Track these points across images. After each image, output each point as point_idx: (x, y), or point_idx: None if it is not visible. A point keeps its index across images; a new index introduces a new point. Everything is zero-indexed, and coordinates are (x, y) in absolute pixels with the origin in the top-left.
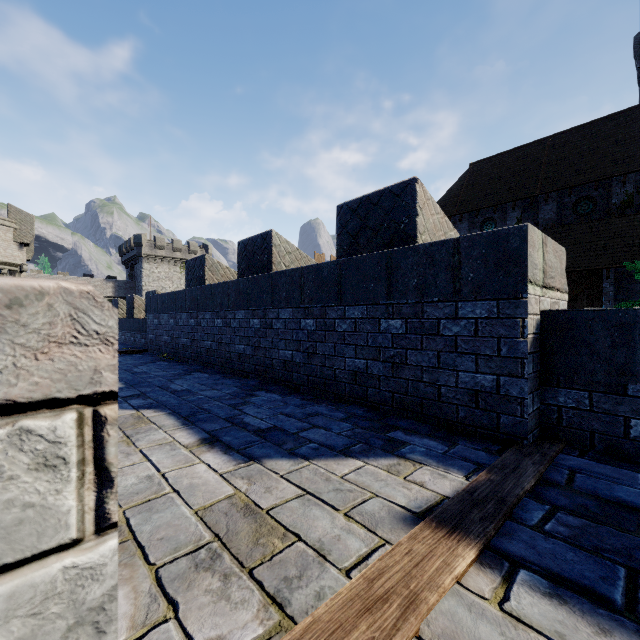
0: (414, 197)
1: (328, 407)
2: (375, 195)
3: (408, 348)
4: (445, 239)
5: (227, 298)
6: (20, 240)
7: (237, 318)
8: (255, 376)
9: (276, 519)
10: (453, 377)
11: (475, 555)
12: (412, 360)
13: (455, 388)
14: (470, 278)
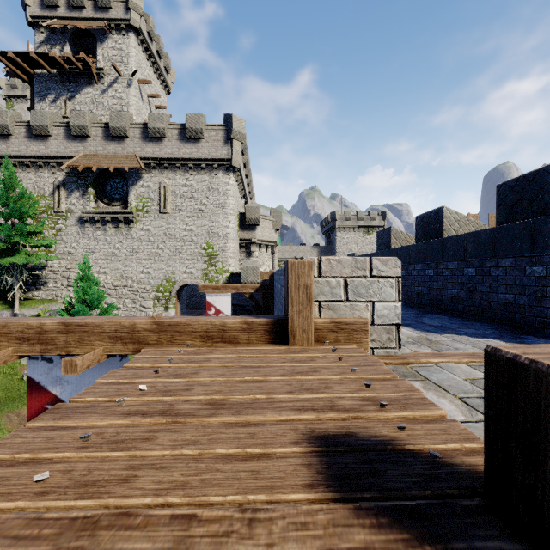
0: None
1: (482, 324)
2: (530, 175)
3: (547, 286)
4: None
5: (408, 256)
6: (276, 227)
7: (416, 269)
8: (429, 307)
9: (438, 344)
10: None
11: None
12: None
13: None
14: None
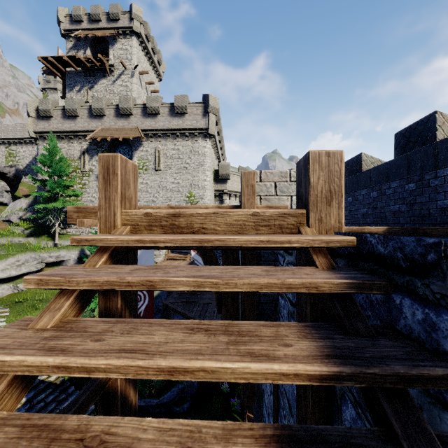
0: (434, 121)
1: None
2: (414, 124)
3: (416, 195)
4: (432, 143)
5: None
6: None
7: None
8: (350, 224)
9: None
10: (435, 204)
11: (385, 227)
12: (418, 200)
13: (436, 209)
14: (441, 158)
